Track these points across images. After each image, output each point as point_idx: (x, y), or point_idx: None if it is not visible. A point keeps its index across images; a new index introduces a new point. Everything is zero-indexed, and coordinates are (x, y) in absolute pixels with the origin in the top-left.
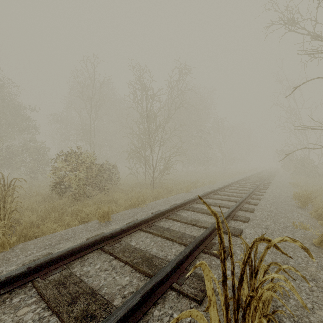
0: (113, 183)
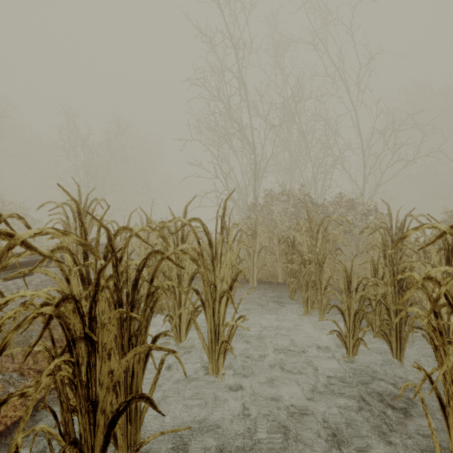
0: (42, 239)
